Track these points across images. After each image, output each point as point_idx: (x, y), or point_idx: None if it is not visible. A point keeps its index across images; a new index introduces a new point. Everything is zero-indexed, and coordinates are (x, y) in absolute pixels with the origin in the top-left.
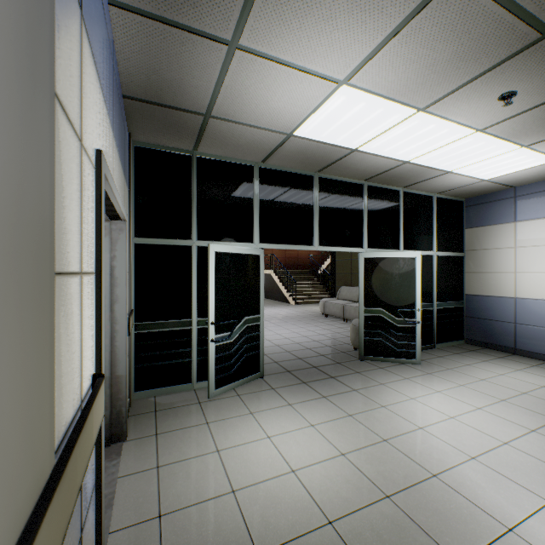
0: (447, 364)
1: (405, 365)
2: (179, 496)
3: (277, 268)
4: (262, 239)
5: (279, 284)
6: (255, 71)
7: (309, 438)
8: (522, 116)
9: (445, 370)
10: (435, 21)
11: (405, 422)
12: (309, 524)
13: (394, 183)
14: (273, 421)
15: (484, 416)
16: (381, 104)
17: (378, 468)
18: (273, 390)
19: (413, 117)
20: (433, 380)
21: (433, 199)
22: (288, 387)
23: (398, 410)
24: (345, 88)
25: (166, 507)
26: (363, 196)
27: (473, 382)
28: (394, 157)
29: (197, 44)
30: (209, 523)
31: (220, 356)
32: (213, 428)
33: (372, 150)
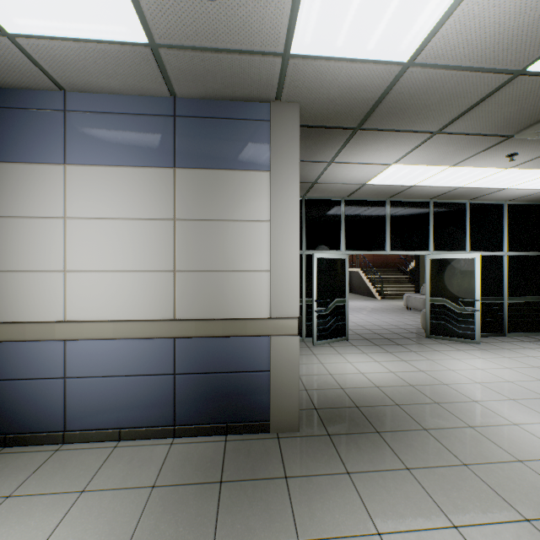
0: (506, 346)
1: (465, 344)
2: (305, 372)
3: (364, 266)
4: (347, 248)
5: (366, 281)
6: (341, 167)
7: (373, 365)
8: (537, 159)
9: (501, 349)
10: (435, 143)
11: (441, 367)
12: (366, 386)
13: (458, 198)
14: (353, 358)
15: (507, 371)
16: (421, 167)
17: (411, 378)
18: (354, 346)
19: (447, 169)
20: (482, 352)
21: (503, 206)
22: (364, 346)
23: (440, 362)
24: (394, 166)
25: (301, 374)
26: (429, 211)
27: (520, 357)
28: (447, 186)
29: (313, 164)
30: (320, 379)
31: (320, 321)
32: (318, 356)
33: (426, 184)
